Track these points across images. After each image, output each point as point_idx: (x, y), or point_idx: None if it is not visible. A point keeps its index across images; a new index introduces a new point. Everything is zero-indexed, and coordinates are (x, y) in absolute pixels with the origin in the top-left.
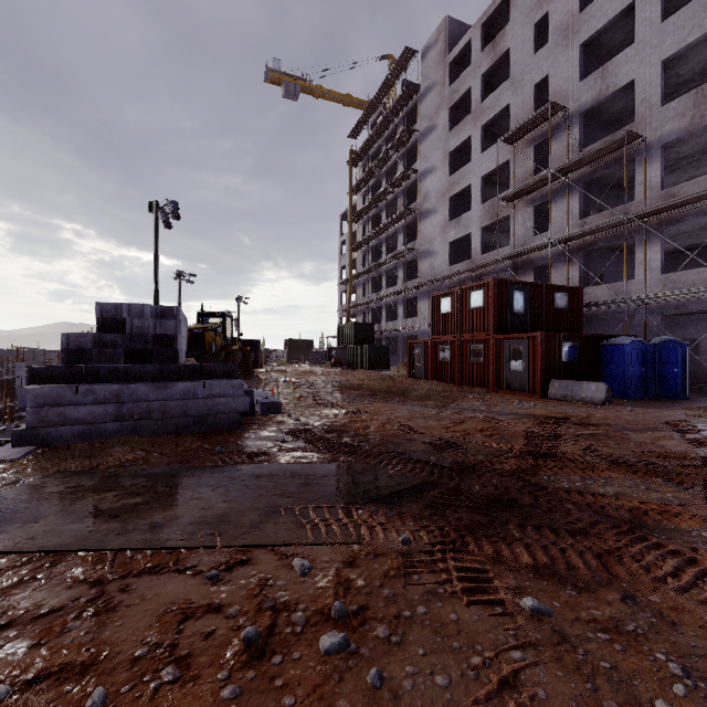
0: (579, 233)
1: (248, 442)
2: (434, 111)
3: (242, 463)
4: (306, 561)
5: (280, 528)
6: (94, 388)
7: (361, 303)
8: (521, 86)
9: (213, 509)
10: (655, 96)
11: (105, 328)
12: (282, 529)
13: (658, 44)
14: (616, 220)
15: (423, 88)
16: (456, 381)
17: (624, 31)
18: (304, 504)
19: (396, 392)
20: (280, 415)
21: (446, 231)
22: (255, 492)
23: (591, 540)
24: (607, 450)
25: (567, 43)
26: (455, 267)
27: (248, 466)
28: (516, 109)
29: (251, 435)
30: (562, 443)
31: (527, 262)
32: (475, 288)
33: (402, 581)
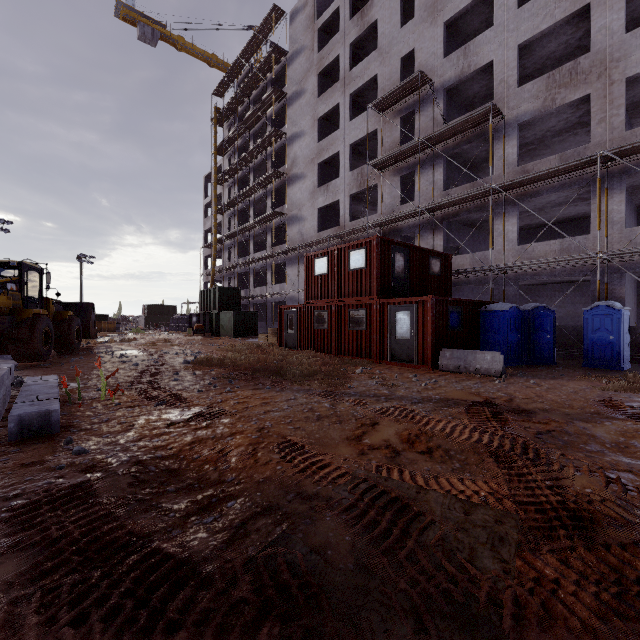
0: (446, 202)
1: None
2: (303, 75)
3: None
4: None
5: None
6: None
7: (227, 267)
8: (389, 58)
9: None
10: (512, 77)
11: None
12: None
13: (515, 29)
14: (483, 190)
15: (292, 52)
16: (334, 351)
17: (479, 20)
18: None
19: (267, 369)
20: (51, 438)
21: (315, 197)
22: None
23: None
24: (634, 480)
25: (432, 20)
26: (324, 234)
27: None
28: (384, 80)
29: None
30: (558, 469)
31: (394, 230)
32: (356, 247)
33: None
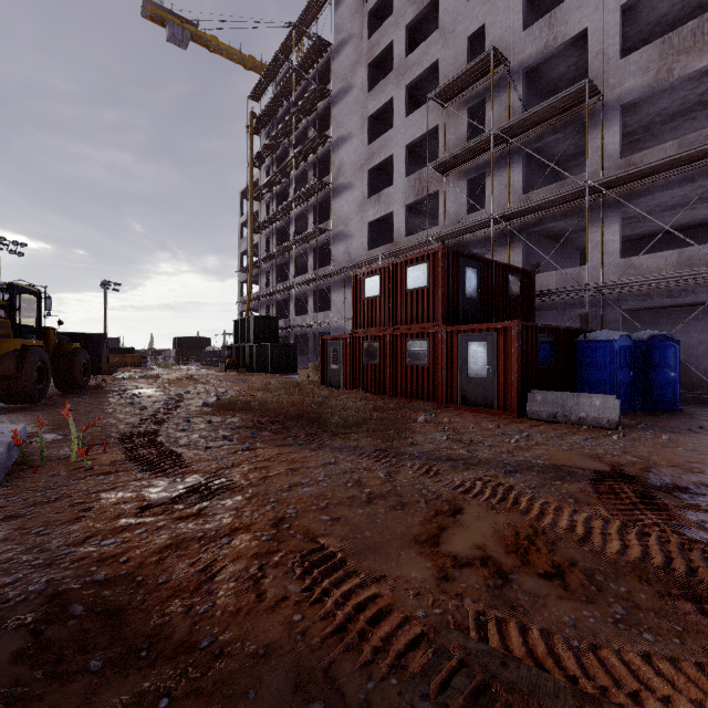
0: (526, 207)
1: None
2: (350, 68)
3: None
4: None
5: None
6: None
7: (264, 293)
8: (453, 38)
9: None
10: (613, 47)
11: None
12: None
13: None
14: (576, 189)
15: (337, 42)
16: (388, 391)
17: None
18: None
19: (303, 416)
20: None
21: (365, 209)
22: None
23: None
24: None
25: None
26: (375, 252)
27: None
28: (447, 65)
29: None
30: None
31: (460, 245)
32: (415, 262)
33: None
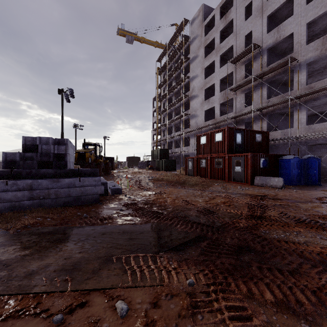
0: (267, 106)
1: (101, 211)
2: (197, 48)
3: (96, 224)
4: (125, 304)
5: (111, 274)
6: (17, 182)
7: (163, 139)
8: (239, 36)
9: (71, 259)
10: (303, 40)
11: (27, 150)
12: (112, 274)
13: (305, 15)
14: (285, 99)
15: (192, 38)
16: (208, 177)
17: (287, 10)
18: (128, 253)
19: (179, 182)
20: (121, 195)
21: (203, 105)
22: (100, 245)
23: (304, 278)
24: (291, 214)
25: (260, 15)
26: (207, 122)
27: (98, 227)
28: (236, 47)
29: (104, 207)
30: (267, 210)
31: (241, 120)
32: (218, 132)
33: (191, 321)
